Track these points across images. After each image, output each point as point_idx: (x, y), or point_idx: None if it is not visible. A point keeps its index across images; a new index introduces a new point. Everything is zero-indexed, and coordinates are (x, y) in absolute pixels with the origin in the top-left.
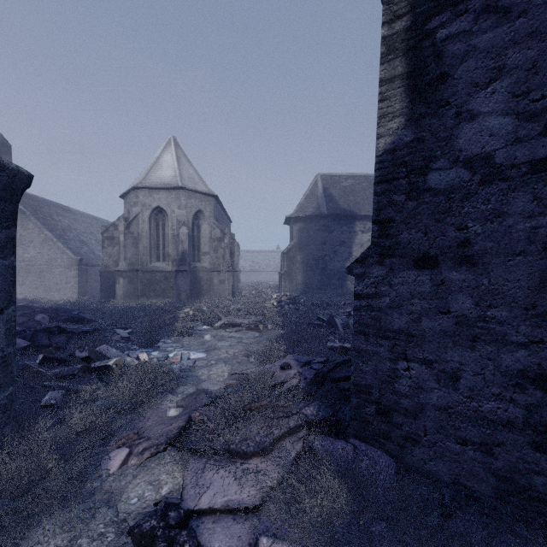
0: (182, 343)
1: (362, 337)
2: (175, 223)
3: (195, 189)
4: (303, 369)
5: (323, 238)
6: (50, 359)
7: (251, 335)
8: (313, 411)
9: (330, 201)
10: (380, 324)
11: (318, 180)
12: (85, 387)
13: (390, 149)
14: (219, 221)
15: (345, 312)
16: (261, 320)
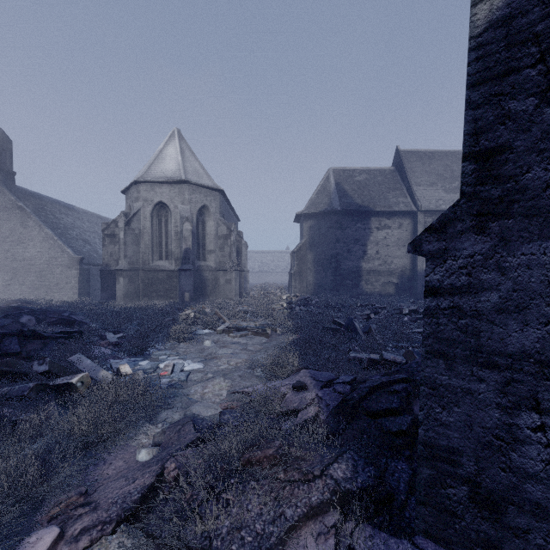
0: (177, 350)
1: (441, 362)
2: (178, 219)
3: (199, 183)
4: (324, 392)
5: (336, 235)
6: (5, 373)
7: (258, 341)
8: (346, 472)
9: (343, 196)
10: (479, 340)
11: (330, 175)
12: (30, 416)
13: (501, 19)
14: (225, 218)
15: (364, 315)
16: (270, 324)
